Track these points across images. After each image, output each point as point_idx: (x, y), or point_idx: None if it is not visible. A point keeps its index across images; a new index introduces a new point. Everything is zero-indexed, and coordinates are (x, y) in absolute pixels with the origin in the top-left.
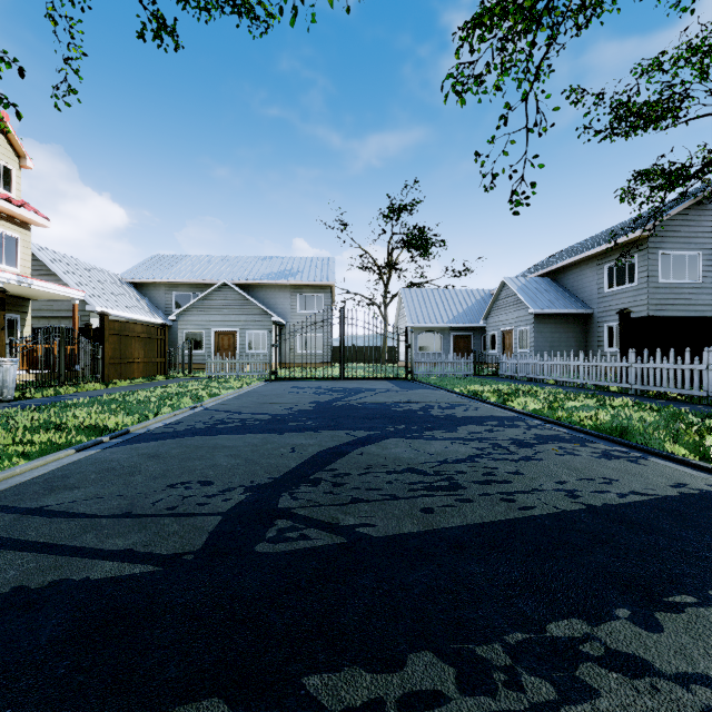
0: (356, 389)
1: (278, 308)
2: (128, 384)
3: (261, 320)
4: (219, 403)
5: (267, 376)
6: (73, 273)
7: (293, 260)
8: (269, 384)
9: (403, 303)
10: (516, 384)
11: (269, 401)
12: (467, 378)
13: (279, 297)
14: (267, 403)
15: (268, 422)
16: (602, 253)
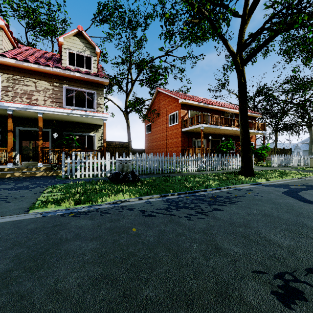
0: None
1: None
2: None
3: None
4: None
5: None
6: None
7: None
8: None
9: None
10: None
11: None
12: None
13: None
14: None
15: None
16: None
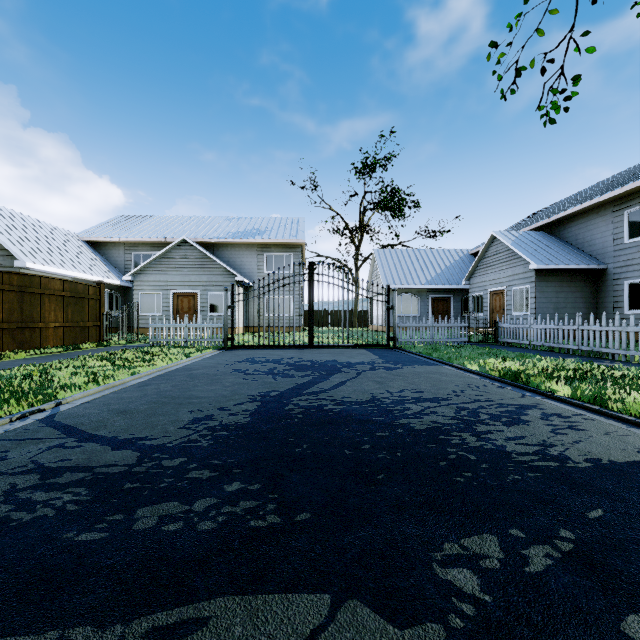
0: (329, 365)
1: (244, 269)
2: (30, 355)
3: (224, 281)
4: (101, 397)
5: (222, 343)
6: (7, 225)
7: (261, 220)
8: (220, 354)
9: (377, 263)
10: (551, 358)
11: (187, 392)
12: (465, 347)
13: (245, 257)
14: (177, 399)
15: (95, 496)
16: (622, 196)
